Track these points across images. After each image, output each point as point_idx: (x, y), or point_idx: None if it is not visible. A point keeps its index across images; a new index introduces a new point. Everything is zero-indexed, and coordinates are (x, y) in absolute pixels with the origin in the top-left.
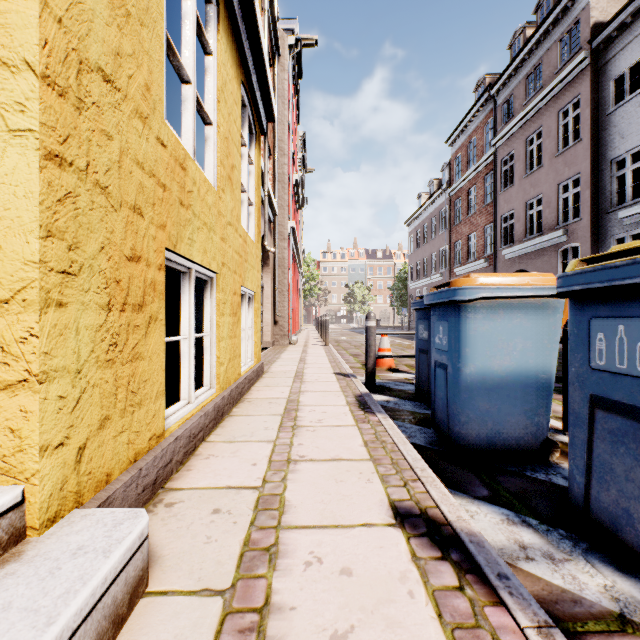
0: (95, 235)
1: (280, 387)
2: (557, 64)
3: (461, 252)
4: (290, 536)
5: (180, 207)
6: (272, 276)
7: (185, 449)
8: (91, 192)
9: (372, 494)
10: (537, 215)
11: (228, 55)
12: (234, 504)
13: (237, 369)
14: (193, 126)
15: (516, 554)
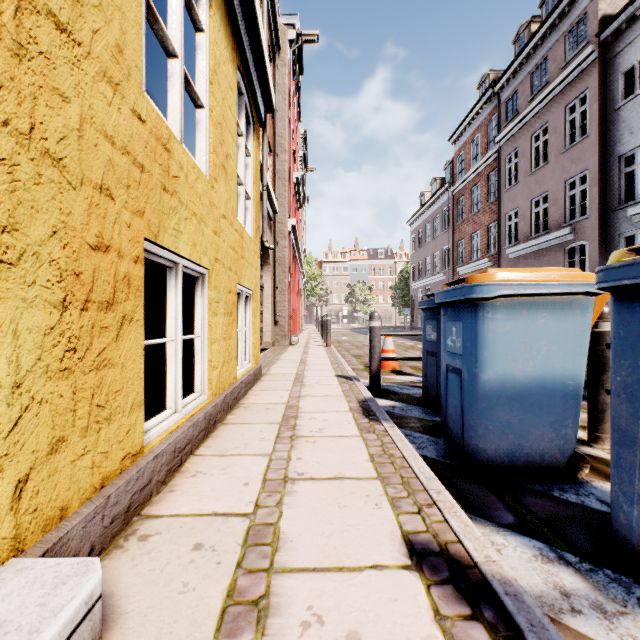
0: (43, 216)
1: (279, 391)
2: (563, 59)
3: (464, 251)
4: (284, 583)
5: (163, 193)
6: (272, 275)
7: (168, 466)
8: (37, 162)
9: (381, 524)
10: (542, 213)
11: (222, 35)
12: (220, 537)
13: (232, 373)
14: (180, 105)
15: (558, 604)
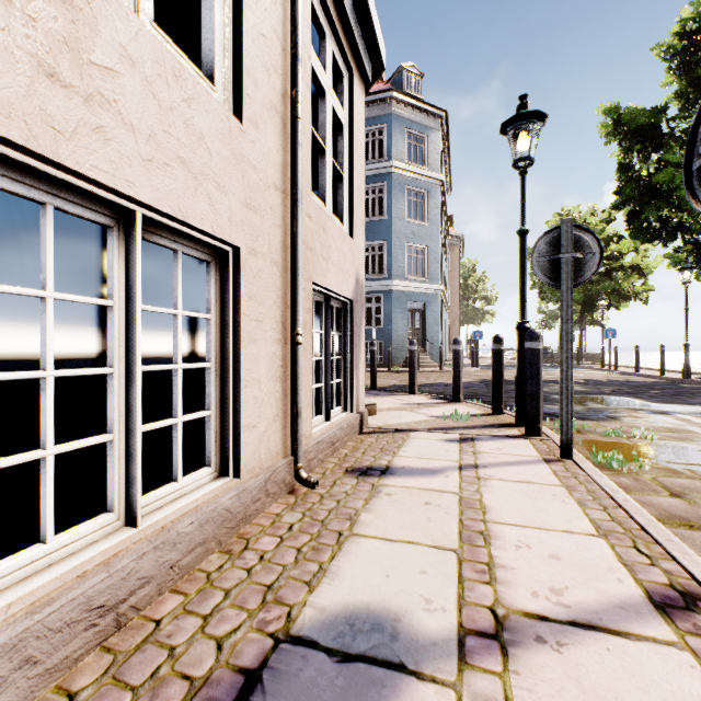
0: None
1: None
2: None
3: None
4: None
5: None
6: None
7: None
8: None
9: None
10: None
11: None
12: None
13: None
14: None
15: None
